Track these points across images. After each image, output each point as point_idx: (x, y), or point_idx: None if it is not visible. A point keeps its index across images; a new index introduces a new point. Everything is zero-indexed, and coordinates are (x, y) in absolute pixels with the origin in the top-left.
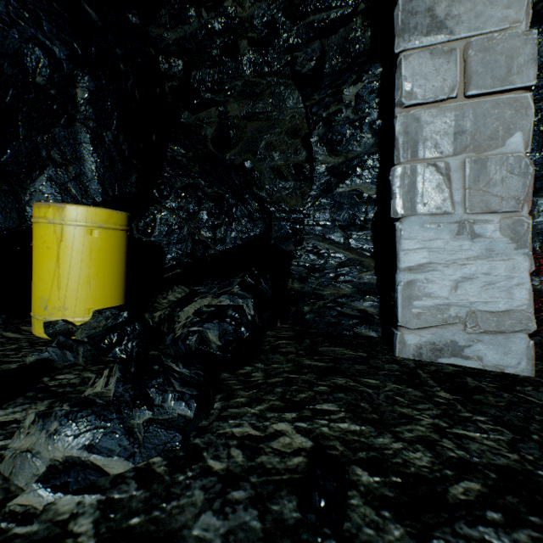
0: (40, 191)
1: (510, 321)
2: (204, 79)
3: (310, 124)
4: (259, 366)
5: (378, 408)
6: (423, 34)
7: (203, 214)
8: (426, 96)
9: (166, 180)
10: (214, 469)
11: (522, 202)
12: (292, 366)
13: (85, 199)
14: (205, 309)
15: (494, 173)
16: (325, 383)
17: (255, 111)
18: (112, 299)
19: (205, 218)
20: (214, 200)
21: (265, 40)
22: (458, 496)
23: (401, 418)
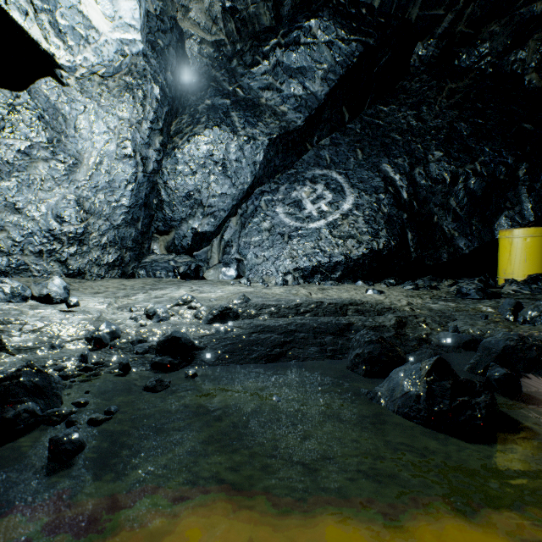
0: (500, 223)
1: None
2: None
3: None
4: None
5: None
6: None
7: None
8: None
9: None
10: None
11: None
12: None
13: (523, 222)
14: None
15: None
16: None
17: None
18: (537, 271)
19: None
20: None
21: None
22: None
23: None
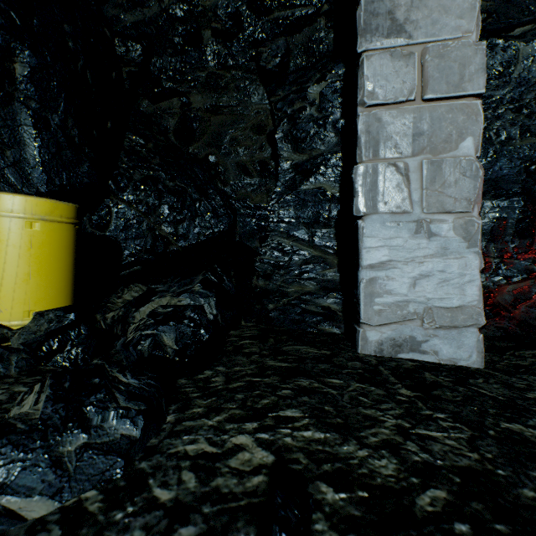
0: None
1: (462, 317)
2: (165, 67)
3: (275, 120)
4: (220, 370)
5: (343, 411)
6: (384, 36)
7: (164, 208)
8: (387, 97)
9: (123, 171)
10: (160, 500)
11: (473, 203)
12: (255, 368)
13: (26, 188)
14: (161, 310)
15: (448, 175)
16: (289, 386)
17: (220, 104)
18: (57, 299)
19: (166, 213)
20: (176, 194)
21: (230, 32)
22: (426, 508)
23: (366, 421)
